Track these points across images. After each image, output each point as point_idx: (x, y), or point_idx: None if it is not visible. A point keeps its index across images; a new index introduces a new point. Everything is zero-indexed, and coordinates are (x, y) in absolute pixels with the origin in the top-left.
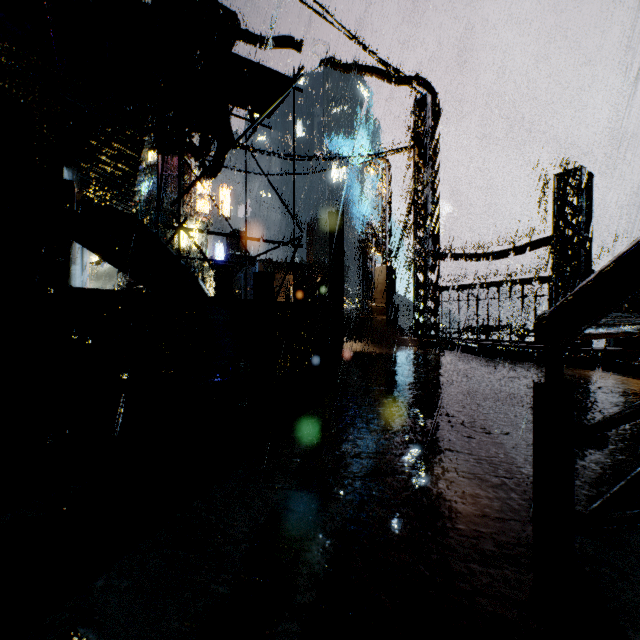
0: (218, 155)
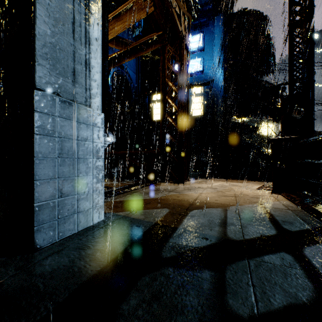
0: None
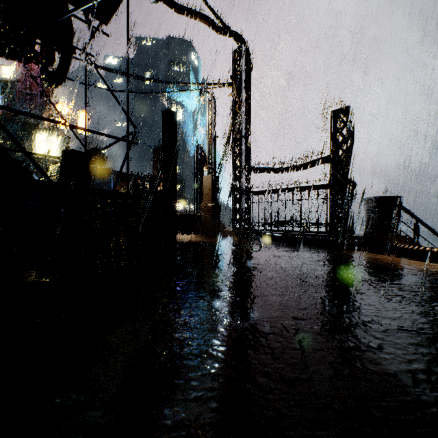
0: (61, 64)
